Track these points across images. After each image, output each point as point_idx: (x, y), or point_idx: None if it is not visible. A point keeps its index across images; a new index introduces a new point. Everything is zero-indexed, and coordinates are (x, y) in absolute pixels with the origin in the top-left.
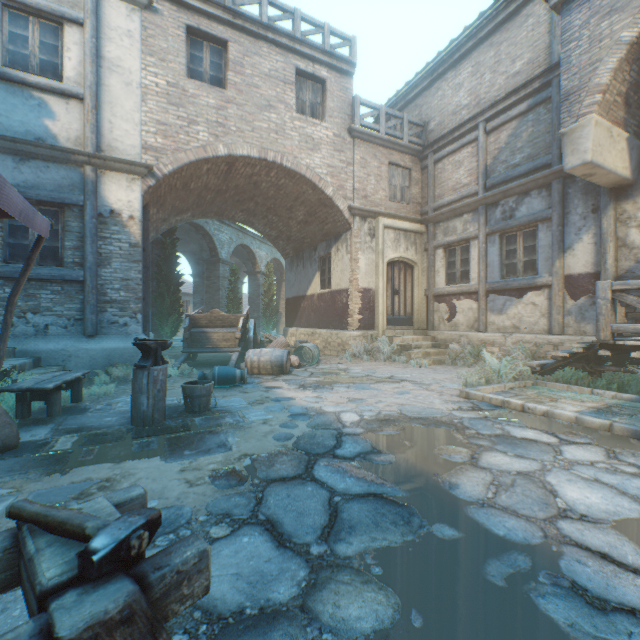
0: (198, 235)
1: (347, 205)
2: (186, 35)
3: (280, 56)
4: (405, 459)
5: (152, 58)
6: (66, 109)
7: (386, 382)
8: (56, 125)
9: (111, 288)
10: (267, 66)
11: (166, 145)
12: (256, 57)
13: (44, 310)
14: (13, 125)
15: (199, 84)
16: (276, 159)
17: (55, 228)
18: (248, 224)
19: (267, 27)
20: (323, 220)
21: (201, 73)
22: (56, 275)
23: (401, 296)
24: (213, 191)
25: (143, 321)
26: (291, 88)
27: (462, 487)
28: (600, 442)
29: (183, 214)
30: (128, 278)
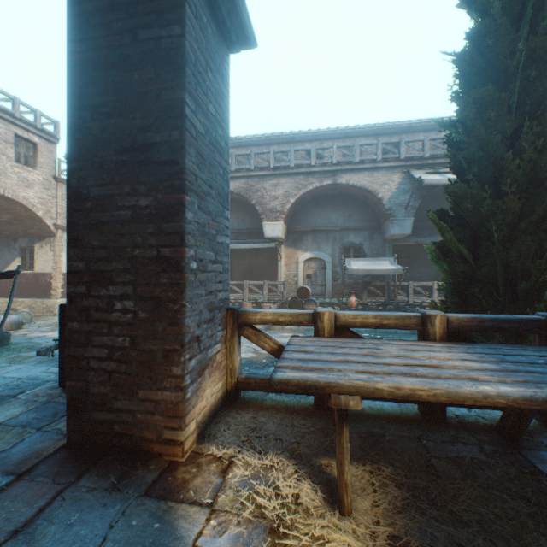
0: None
1: (53, 222)
2: None
3: (3, 124)
4: None
5: None
6: None
7: None
8: None
9: None
10: None
11: None
12: None
13: None
14: None
15: None
16: (0, 191)
17: None
18: None
19: None
20: (30, 226)
21: None
22: None
23: None
24: None
25: None
26: (12, 146)
27: None
28: None
29: None
30: None
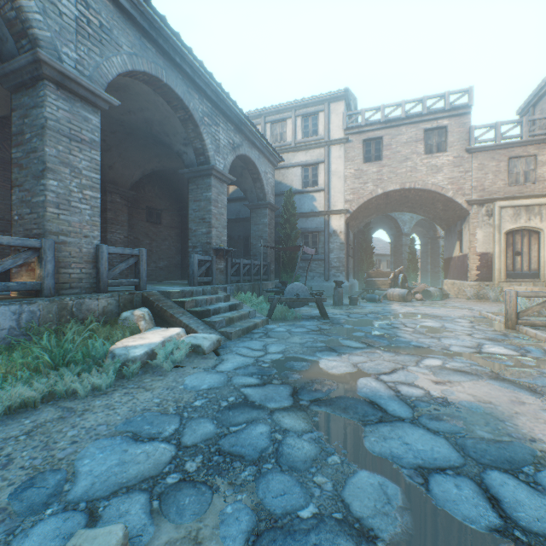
0: (387, 220)
1: (465, 199)
2: (362, 144)
3: (413, 128)
4: (396, 317)
5: (348, 162)
6: (319, 196)
7: (454, 308)
8: (316, 203)
9: (333, 261)
10: (404, 138)
11: (354, 198)
12: (398, 136)
13: (313, 271)
14: (304, 207)
15: (368, 164)
16: (410, 186)
17: (316, 240)
18: (413, 212)
19: (403, 119)
20: (453, 209)
21: (370, 157)
22: (316, 258)
23: (524, 256)
24: (383, 204)
25: (346, 275)
26: (420, 143)
27: (398, 319)
28: (484, 324)
29: (370, 216)
30: (339, 257)
